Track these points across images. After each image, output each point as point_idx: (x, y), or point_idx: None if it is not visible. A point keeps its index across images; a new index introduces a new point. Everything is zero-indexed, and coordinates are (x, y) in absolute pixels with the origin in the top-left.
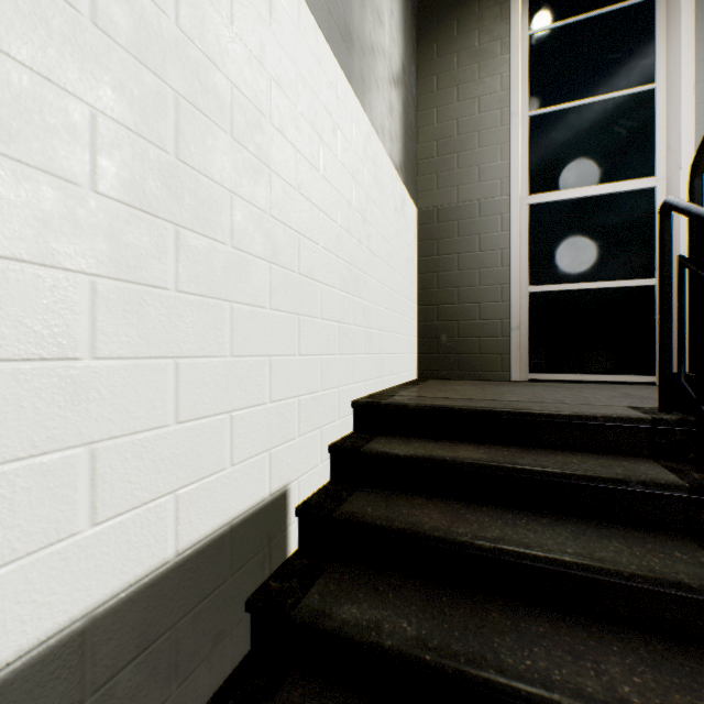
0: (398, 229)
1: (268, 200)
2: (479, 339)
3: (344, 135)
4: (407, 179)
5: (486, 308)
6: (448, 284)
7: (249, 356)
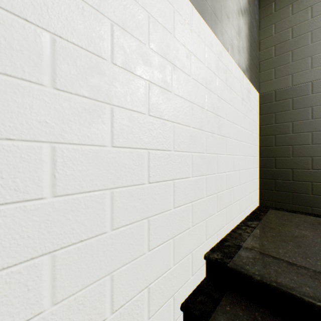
0: (245, 112)
1: (109, 133)
2: (311, 183)
3: (197, 57)
4: (251, 76)
5: (318, 161)
6: (283, 143)
7: (81, 289)
